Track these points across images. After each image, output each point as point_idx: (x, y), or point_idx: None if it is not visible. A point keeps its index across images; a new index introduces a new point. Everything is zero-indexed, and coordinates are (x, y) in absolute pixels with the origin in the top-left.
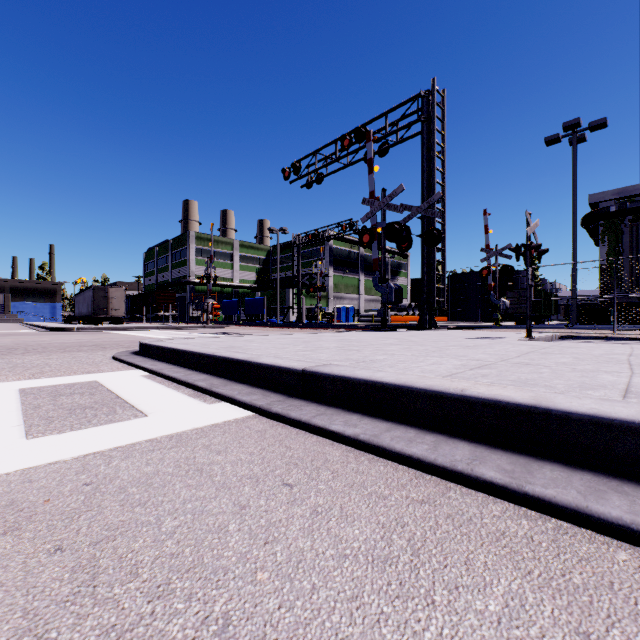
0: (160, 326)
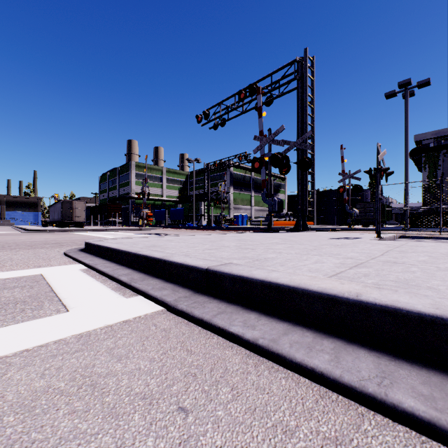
0: (109, 228)
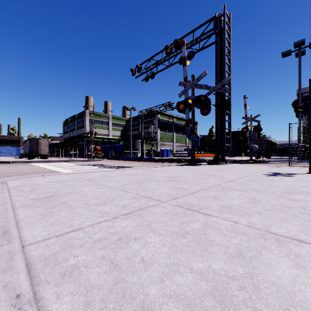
0: (63, 160)
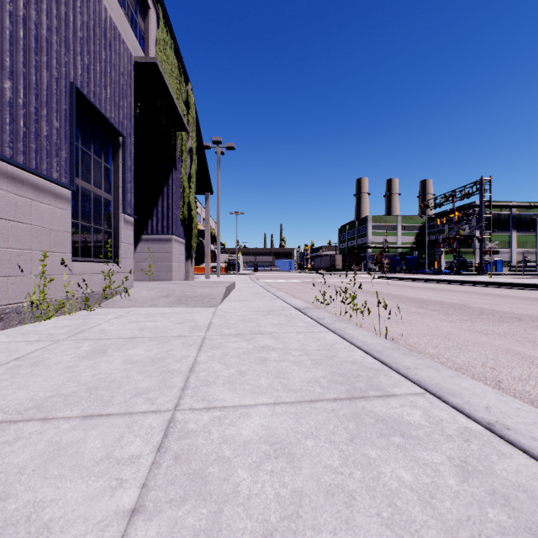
0: (363, 273)
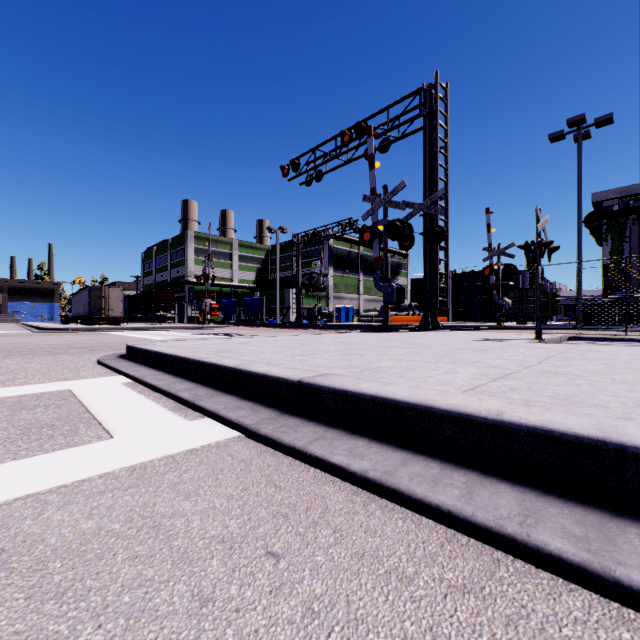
0: (157, 326)
